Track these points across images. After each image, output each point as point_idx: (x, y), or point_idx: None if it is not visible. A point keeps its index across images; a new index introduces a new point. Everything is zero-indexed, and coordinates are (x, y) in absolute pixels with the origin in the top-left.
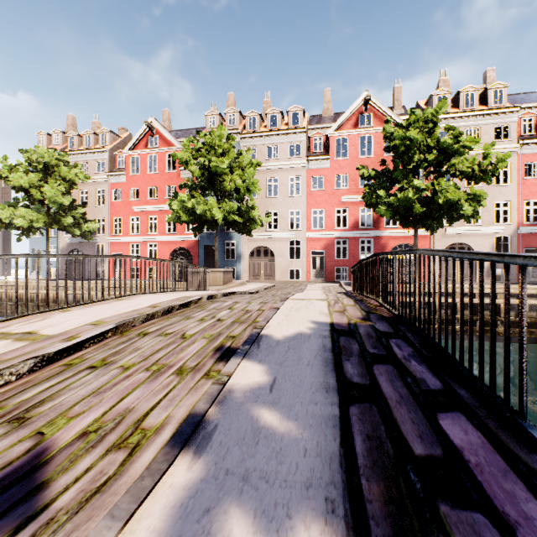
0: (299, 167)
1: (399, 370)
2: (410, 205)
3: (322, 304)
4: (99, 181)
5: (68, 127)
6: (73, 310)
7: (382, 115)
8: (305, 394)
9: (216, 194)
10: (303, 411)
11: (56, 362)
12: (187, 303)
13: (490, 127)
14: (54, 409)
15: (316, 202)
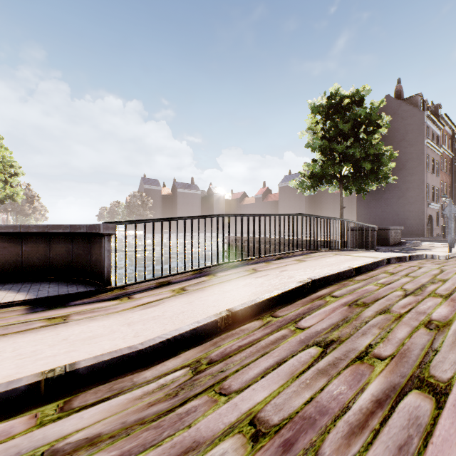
0: None
1: None
2: None
3: (357, 254)
4: None
5: None
6: None
7: None
8: None
9: None
10: None
11: None
12: None
13: None
14: None
15: None
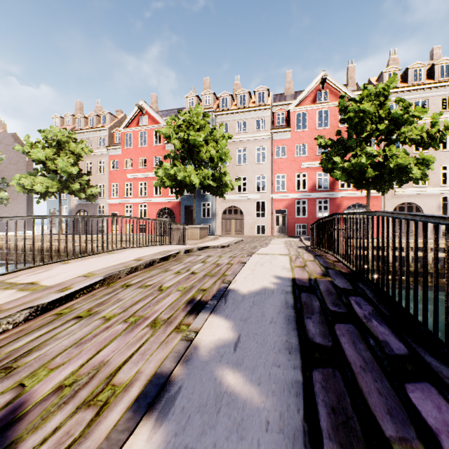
0: (265, 138)
1: (361, 330)
2: (363, 170)
3: (284, 259)
4: (100, 154)
5: (76, 111)
6: (71, 263)
7: (337, 91)
8: (268, 355)
9: (194, 162)
10: (265, 374)
11: (49, 312)
12: (167, 257)
13: (437, 98)
14: (39, 360)
15: (279, 168)
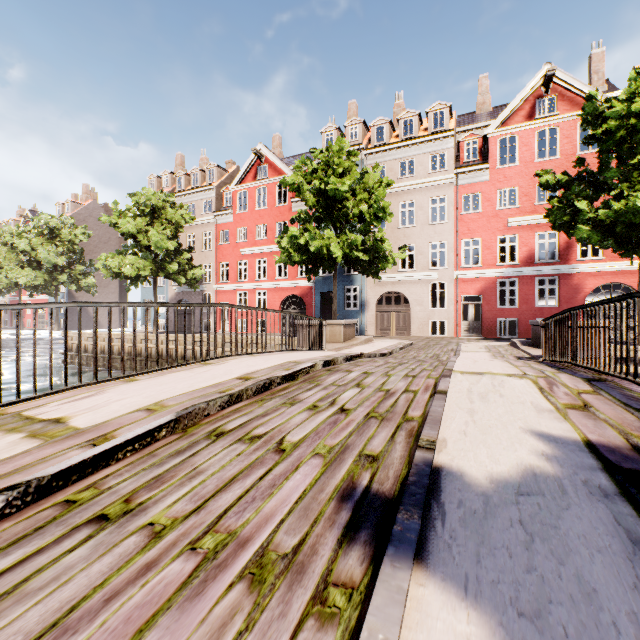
0: (444, 184)
1: None
2: (638, 221)
3: (525, 385)
4: (206, 223)
5: (177, 168)
6: (139, 380)
7: (573, 95)
8: None
9: (334, 225)
10: None
11: (55, 494)
12: (293, 373)
13: None
14: None
15: (469, 230)
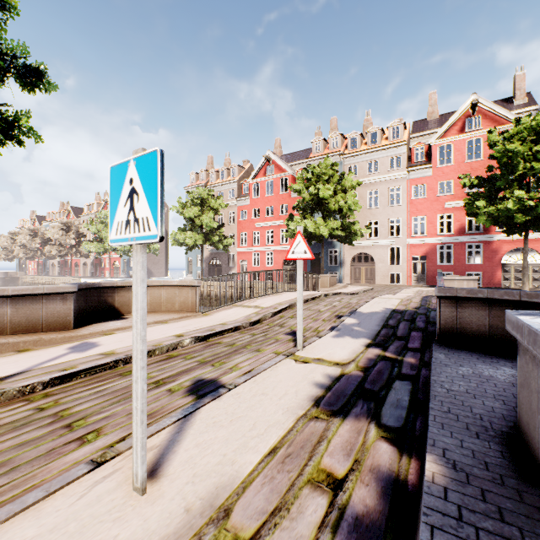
0: (400, 178)
1: (411, 323)
2: (512, 215)
3: (397, 301)
4: (230, 205)
5: (208, 165)
6: (261, 299)
7: (493, 115)
8: (370, 326)
9: (322, 214)
10: (368, 328)
11: (276, 316)
12: (314, 297)
13: None
14: (289, 325)
15: (417, 210)
